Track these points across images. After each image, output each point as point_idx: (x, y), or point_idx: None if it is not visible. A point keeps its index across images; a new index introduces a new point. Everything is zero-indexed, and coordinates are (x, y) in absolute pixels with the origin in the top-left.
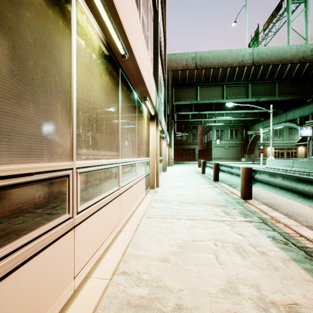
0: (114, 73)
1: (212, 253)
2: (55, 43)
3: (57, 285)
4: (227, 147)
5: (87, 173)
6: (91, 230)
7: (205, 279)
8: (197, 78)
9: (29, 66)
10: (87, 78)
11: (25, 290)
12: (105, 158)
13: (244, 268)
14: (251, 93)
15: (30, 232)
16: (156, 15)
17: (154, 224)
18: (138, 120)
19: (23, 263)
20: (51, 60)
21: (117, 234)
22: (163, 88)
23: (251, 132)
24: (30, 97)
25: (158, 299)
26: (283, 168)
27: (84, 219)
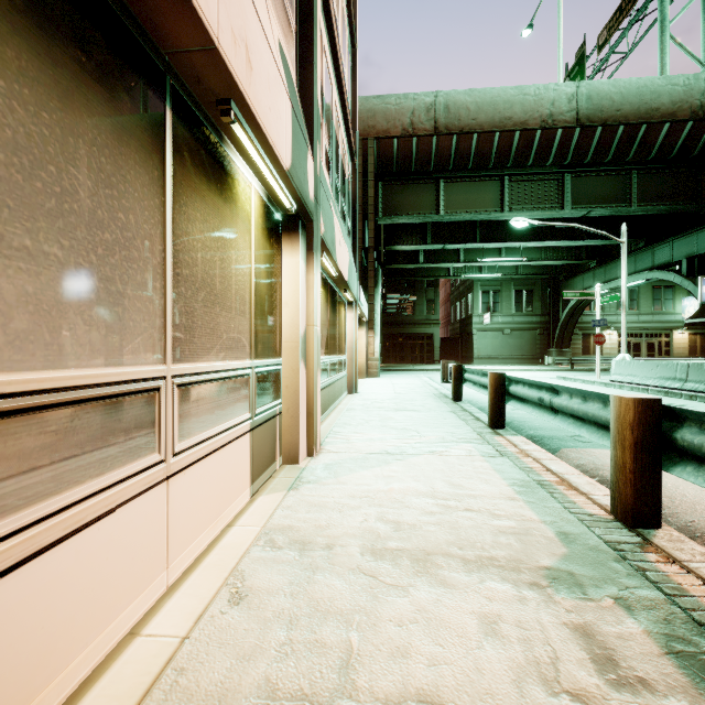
0: None
1: None
2: None
3: None
4: (508, 332)
5: None
6: None
7: None
8: (439, 158)
9: None
10: None
11: None
12: None
13: None
14: (570, 196)
15: None
16: None
17: None
18: (187, 196)
19: None
20: None
21: None
22: (349, 170)
23: (573, 293)
24: None
25: None
26: (661, 385)
27: None
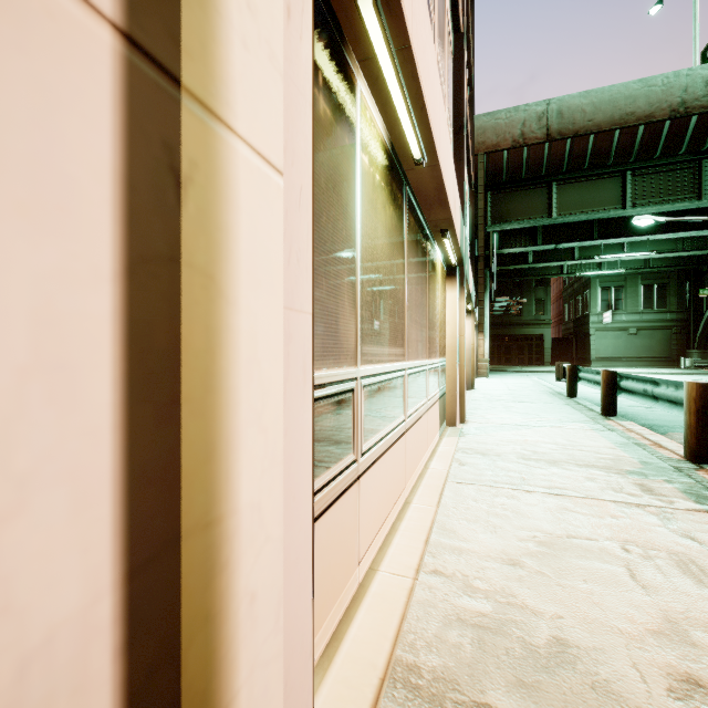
0: (399, 196)
1: (618, 565)
2: (342, 176)
3: (344, 566)
4: (634, 331)
5: (371, 388)
6: (374, 489)
7: (609, 608)
8: (552, 163)
9: (322, 224)
10: (371, 220)
11: (320, 558)
12: (389, 360)
13: (705, 603)
14: None
15: (323, 472)
16: (459, 44)
17: (474, 496)
18: (429, 280)
19: (318, 516)
20: (339, 206)
21: (403, 507)
22: (468, 198)
23: None
24: (323, 270)
25: (515, 623)
26: None
27: (367, 468)
